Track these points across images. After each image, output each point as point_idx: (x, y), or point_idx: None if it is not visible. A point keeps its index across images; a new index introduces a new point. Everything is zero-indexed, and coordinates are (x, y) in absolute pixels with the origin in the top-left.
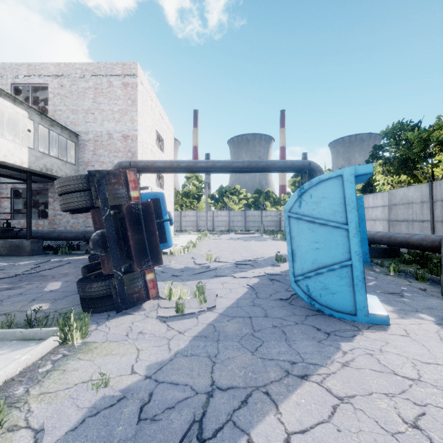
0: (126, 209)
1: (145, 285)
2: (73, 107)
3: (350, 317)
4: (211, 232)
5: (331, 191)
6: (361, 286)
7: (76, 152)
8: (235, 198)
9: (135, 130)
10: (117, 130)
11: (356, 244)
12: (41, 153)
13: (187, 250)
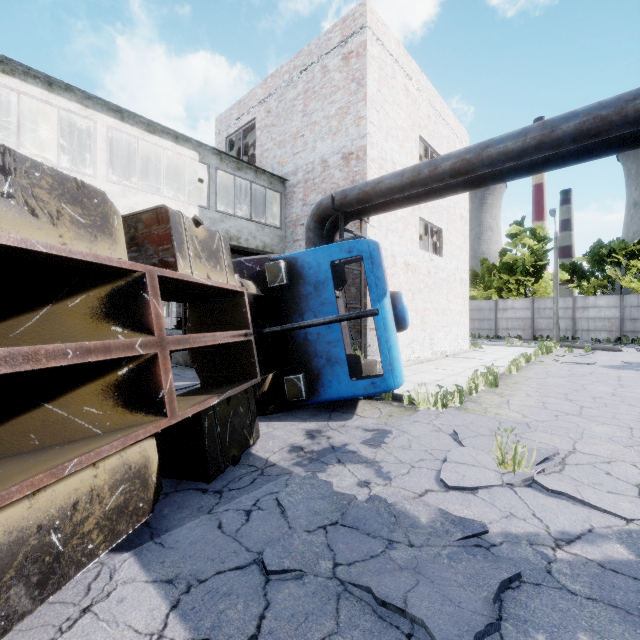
0: None
1: None
2: (279, 138)
3: None
4: (565, 344)
5: None
6: None
7: (282, 208)
8: None
9: (362, 137)
10: (334, 150)
11: None
12: (220, 213)
13: (461, 396)
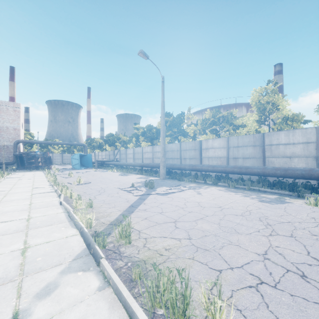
0: (48, 157)
1: (50, 167)
2: None
3: (79, 169)
4: None
5: (77, 155)
6: (80, 166)
7: None
8: (56, 146)
9: (19, 127)
10: (11, 126)
11: (79, 161)
12: None
13: None
